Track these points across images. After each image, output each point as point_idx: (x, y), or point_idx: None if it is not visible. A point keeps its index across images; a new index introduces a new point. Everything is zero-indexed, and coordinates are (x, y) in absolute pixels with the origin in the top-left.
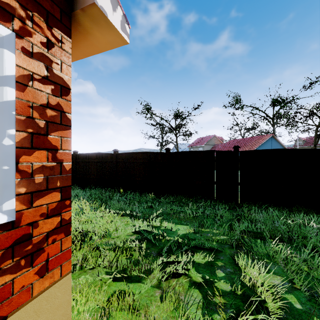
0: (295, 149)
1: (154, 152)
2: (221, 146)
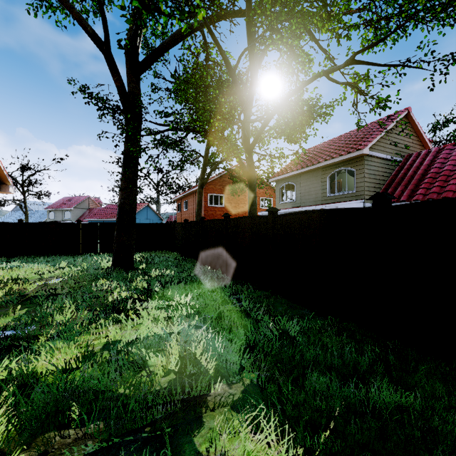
0: (112, 223)
1: (5, 222)
2: (96, 212)
